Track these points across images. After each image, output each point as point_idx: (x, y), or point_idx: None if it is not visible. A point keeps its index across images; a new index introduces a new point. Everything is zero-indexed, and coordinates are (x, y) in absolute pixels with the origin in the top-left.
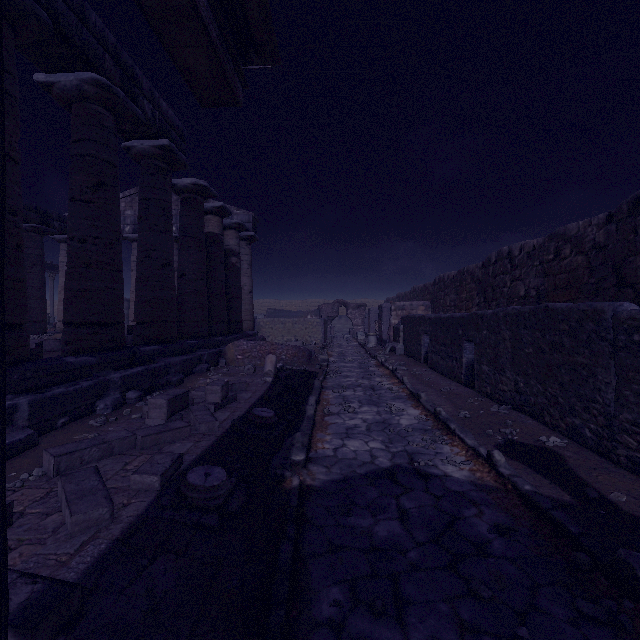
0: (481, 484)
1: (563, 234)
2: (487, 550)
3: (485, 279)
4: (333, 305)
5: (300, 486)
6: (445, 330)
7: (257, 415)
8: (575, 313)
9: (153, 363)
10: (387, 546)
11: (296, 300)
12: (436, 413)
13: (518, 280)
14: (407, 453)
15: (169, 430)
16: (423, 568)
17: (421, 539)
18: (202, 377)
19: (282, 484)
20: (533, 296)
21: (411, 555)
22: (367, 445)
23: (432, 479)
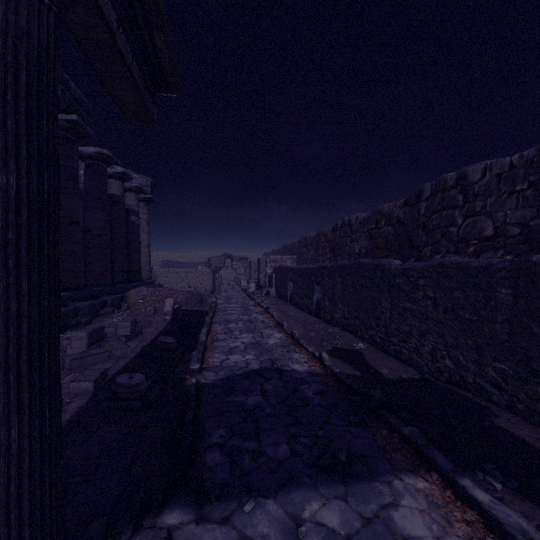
0: (313, 372)
1: (381, 211)
2: (310, 403)
3: (334, 240)
4: (220, 257)
5: (197, 383)
6: (303, 277)
7: (162, 341)
8: (372, 266)
9: (64, 307)
10: (253, 408)
11: (188, 253)
12: (292, 334)
13: (355, 241)
14: (271, 360)
15: (92, 355)
16: (273, 415)
17: (274, 403)
18: (108, 318)
19: (184, 383)
20: (363, 253)
21: (267, 410)
22: (244, 357)
23: (285, 372)
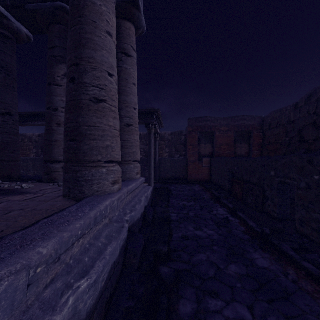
0: None
1: (25, 135)
2: None
3: None
4: None
5: None
6: None
7: None
8: None
9: None
10: None
11: None
12: None
13: None
14: None
15: None
16: None
17: None
18: None
19: None
20: None
21: None
22: None
23: None
